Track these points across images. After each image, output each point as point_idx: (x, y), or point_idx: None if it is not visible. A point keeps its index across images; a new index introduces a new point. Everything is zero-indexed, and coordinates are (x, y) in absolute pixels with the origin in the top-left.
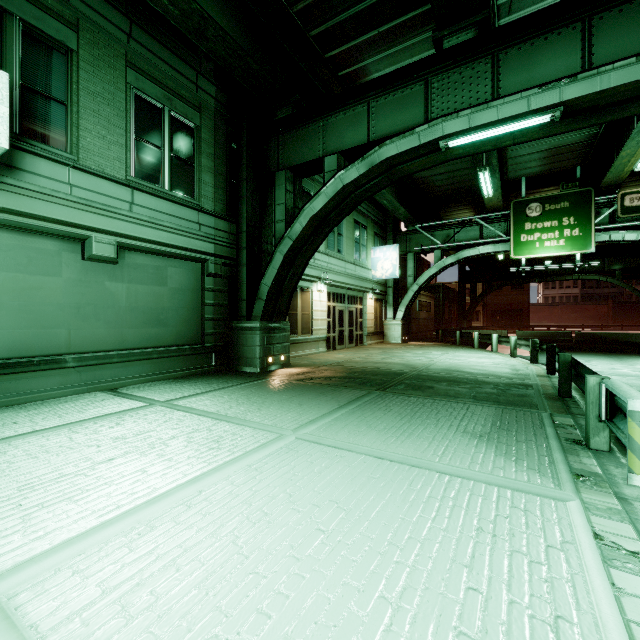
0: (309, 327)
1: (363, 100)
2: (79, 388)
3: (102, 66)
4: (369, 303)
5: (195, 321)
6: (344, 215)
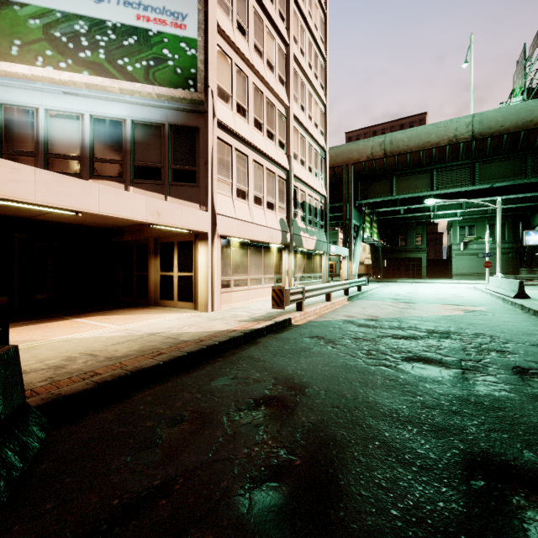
0: None
1: None
2: (477, 279)
3: (481, 224)
4: None
5: (506, 268)
6: None
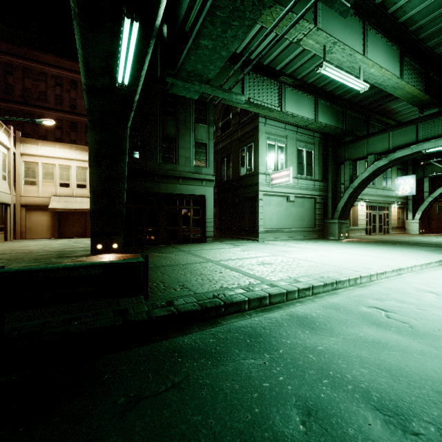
0: (356, 223)
1: (386, 132)
2: (287, 238)
3: (291, 145)
4: (393, 210)
5: (312, 220)
6: (377, 176)
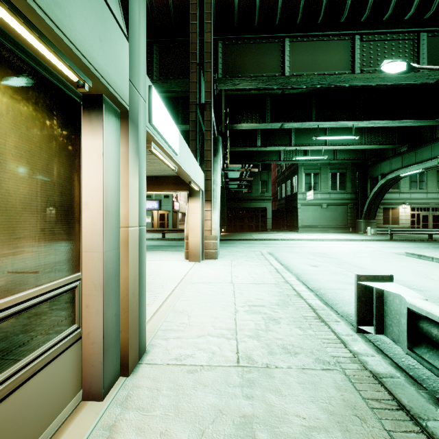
0: (397, 222)
1: (388, 159)
2: (320, 231)
3: (324, 172)
4: None
5: (345, 220)
6: (388, 189)
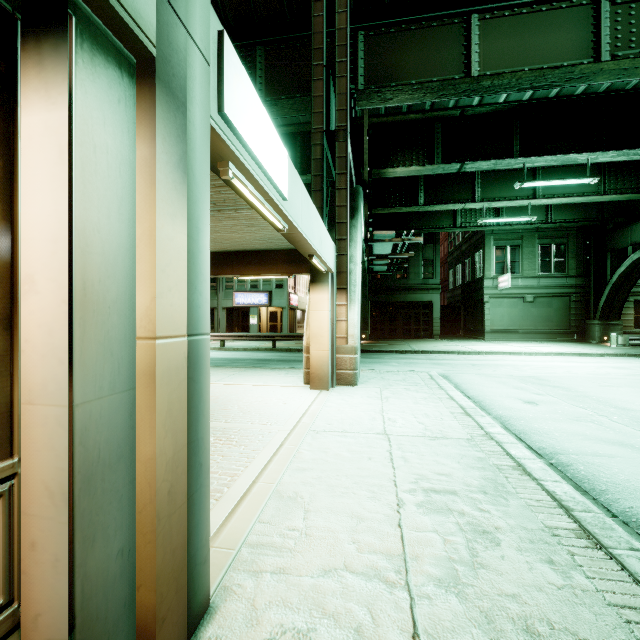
0: None
1: None
2: (522, 339)
3: (529, 244)
4: None
5: (565, 320)
6: None
